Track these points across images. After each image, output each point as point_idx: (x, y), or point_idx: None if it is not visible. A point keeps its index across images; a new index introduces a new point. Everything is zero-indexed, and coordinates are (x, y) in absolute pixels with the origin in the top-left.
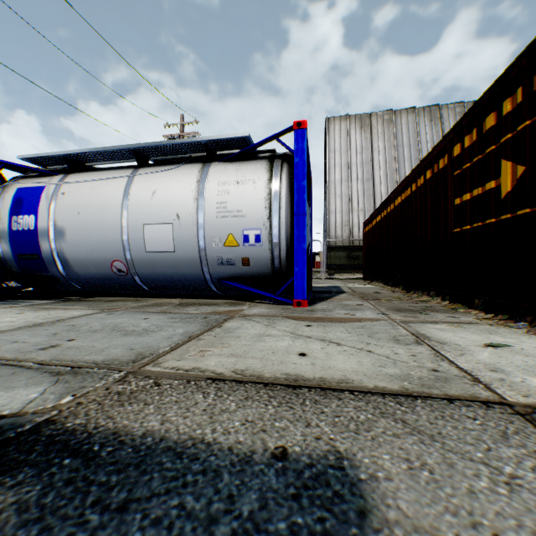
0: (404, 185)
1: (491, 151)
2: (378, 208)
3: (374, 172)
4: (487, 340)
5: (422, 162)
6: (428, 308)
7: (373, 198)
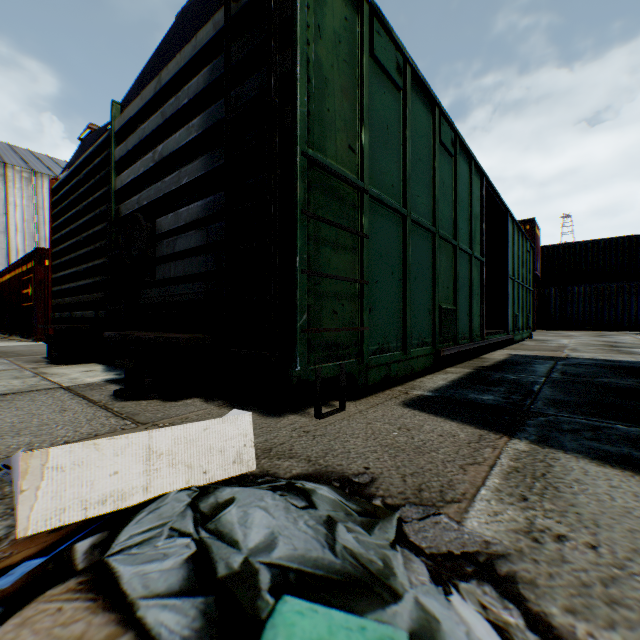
0: (12, 269)
1: (30, 278)
2: (1, 274)
3: (11, 227)
4: (6, 343)
5: (17, 263)
6: (6, 340)
7: (9, 253)
